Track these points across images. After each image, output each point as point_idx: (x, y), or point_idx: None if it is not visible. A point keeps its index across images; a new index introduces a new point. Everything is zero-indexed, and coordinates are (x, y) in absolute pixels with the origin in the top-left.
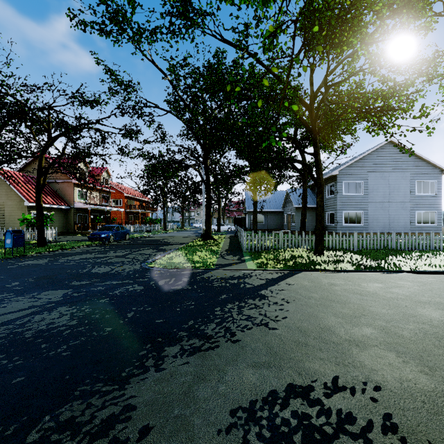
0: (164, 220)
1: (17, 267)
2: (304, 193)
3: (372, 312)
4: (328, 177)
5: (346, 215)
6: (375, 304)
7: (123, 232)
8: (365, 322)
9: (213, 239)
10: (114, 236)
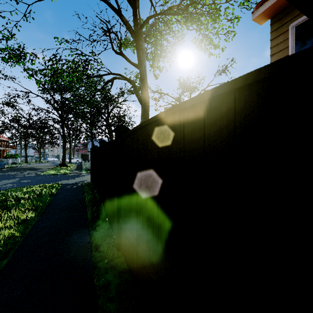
0: (26, 155)
1: None
2: None
3: None
4: None
5: None
6: None
7: (3, 163)
8: None
9: (67, 166)
10: None
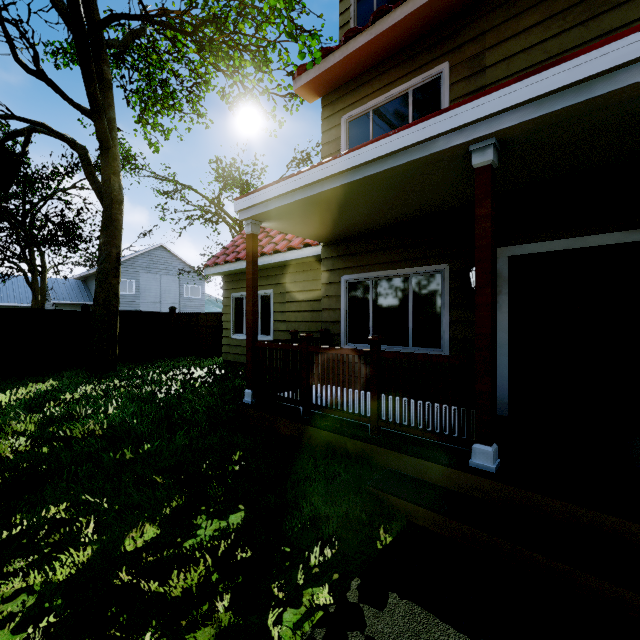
0: None
1: None
2: (42, 292)
3: None
4: None
5: None
6: None
7: None
8: None
9: None
10: None
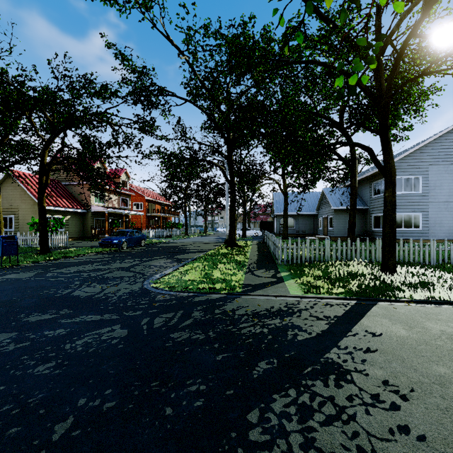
0: (186, 224)
1: None
2: (353, 190)
3: None
4: (375, 173)
5: (399, 218)
6: None
7: (138, 237)
8: None
9: (238, 246)
10: (128, 242)
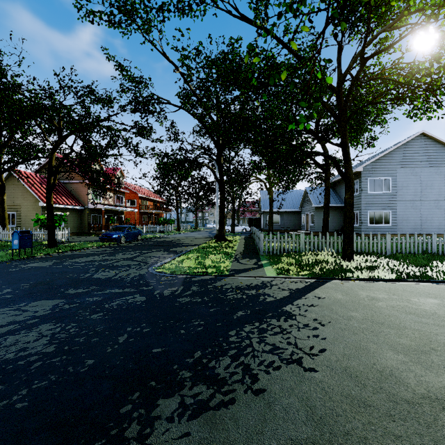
0: (178, 220)
1: (19, 270)
2: (326, 191)
3: (444, 345)
4: None
5: (372, 215)
6: (442, 332)
7: (135, 232)
8: (441, 363)
9: (227, 240)
10: (126, 237)
